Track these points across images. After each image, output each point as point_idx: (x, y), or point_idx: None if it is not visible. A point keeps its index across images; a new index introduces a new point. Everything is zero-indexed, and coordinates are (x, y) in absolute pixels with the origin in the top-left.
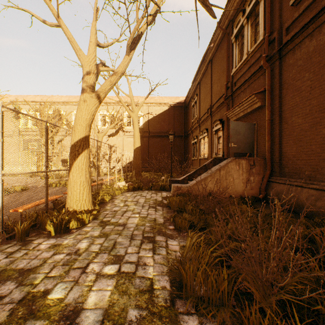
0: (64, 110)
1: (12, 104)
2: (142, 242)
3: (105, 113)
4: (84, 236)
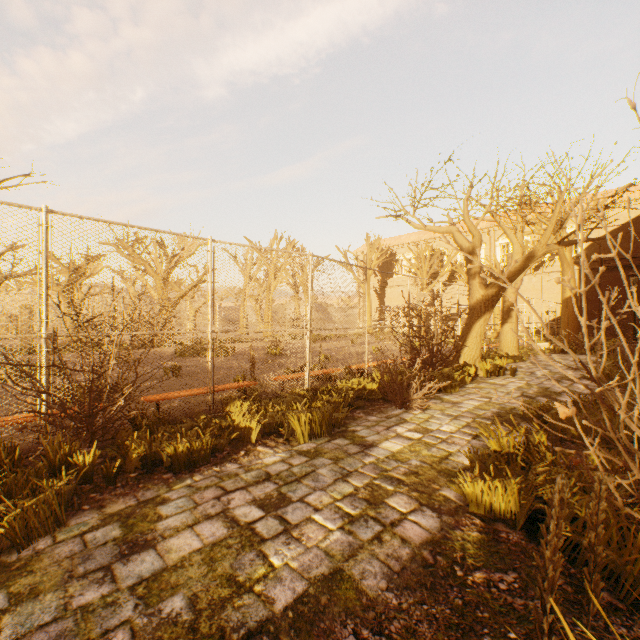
0: (445, 247)
1: (386, 250)
2: (566, 369)
3: (508, 241)
4: (520, 364)
